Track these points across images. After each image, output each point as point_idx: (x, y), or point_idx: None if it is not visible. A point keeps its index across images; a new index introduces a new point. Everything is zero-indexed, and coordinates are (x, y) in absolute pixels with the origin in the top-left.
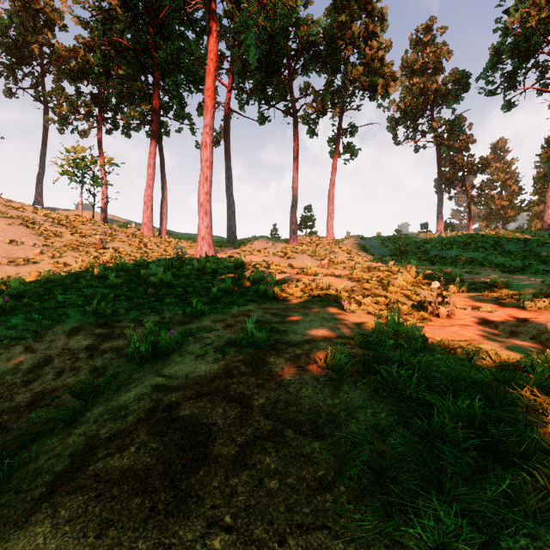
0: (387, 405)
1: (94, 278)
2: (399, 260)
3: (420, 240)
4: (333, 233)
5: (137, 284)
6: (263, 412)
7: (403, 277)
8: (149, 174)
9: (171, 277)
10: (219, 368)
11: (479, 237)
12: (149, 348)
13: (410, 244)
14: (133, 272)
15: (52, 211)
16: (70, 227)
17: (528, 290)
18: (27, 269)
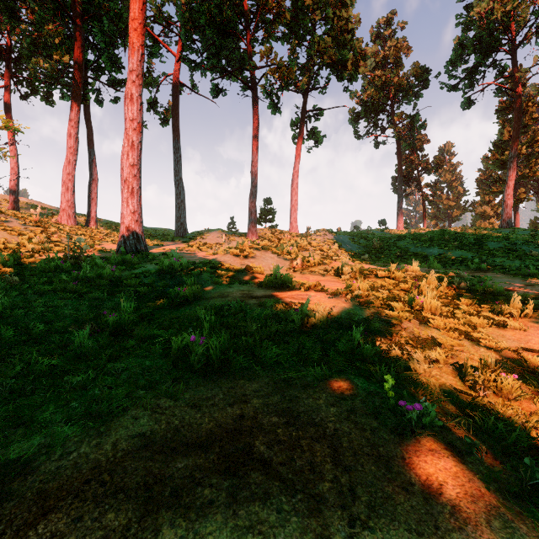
0: None
1: None
2: (378, 259)
3: (391, 236)
4: (296, 227)
5: None
6: None
7: (433, 292)
8: (70, 146)
9: (5, 298)
10: None
11: (454, 234)
12: None
13: (382, 240)
14: None
15: None
16: None
17: None
18: None
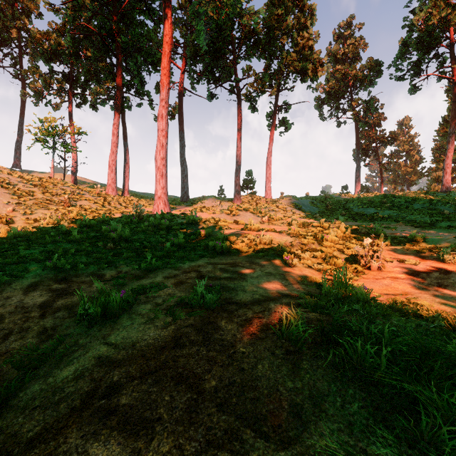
0: (356, 391)
1: (58, 233)
2: (327, 217)
3: (343, 199)
4: (270, 193)
5: (97, 239)
6: (215, 400)
7: (335, 232)
8: (113, 142)
9: (129, 232)
10: (168, 334)
11: (392, 197)
12: (99, 310)
13: (335, 203)
14: (95, 228)
15: (27, 173)
16: (42, 187)
17: (444, 244)
18: (0, 225)
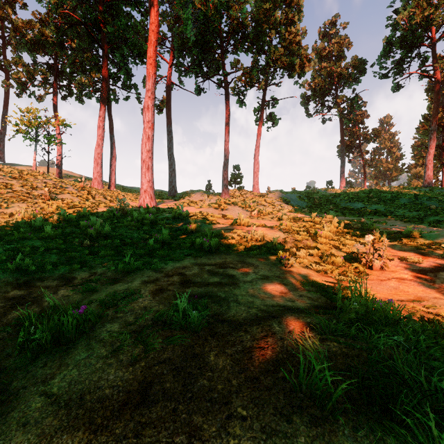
0: None
1: (31, 229)
2: (315, 211)
3: (330, 194)
4: (258, 188)
5: (74, 235)
6: None
7: (328, 228)
8: (99, 134)
9: (109, 228)
10: (135, 378)
11: (378, 192)
12: (47, 334)
13: (322, 198)
14: (74, 223)
15: (8, 166)
16: (22, 180)
17: (442, 240)
18: None
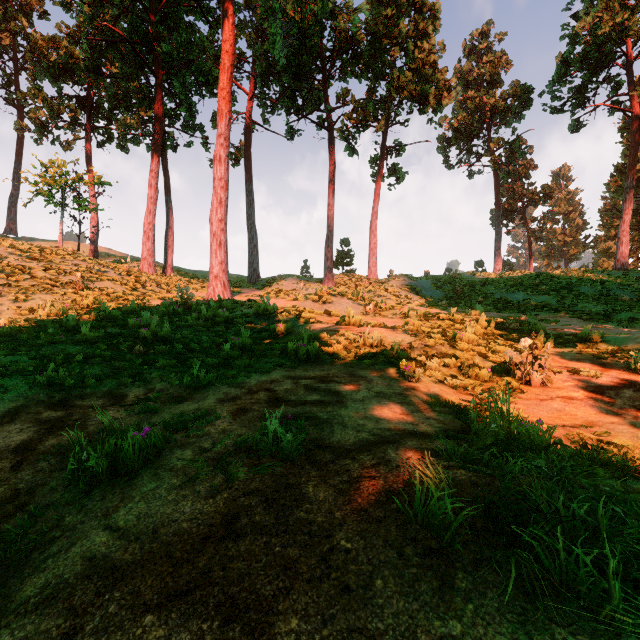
0: None
1: (62, 330)
2: (456, 305)
3: (479, 280)
4: (375, 271)
5: (121, 338)
6: None
7: (473, 328)
8: (151, 196)
9: (168, 329)
10: (217, 510)
11: (548, 278)
12: (104, 462)
13: (467, 285)
14: (119, 322)
15: (24, 242)
16: (44, 261)
17: (632, 345)
18: None
